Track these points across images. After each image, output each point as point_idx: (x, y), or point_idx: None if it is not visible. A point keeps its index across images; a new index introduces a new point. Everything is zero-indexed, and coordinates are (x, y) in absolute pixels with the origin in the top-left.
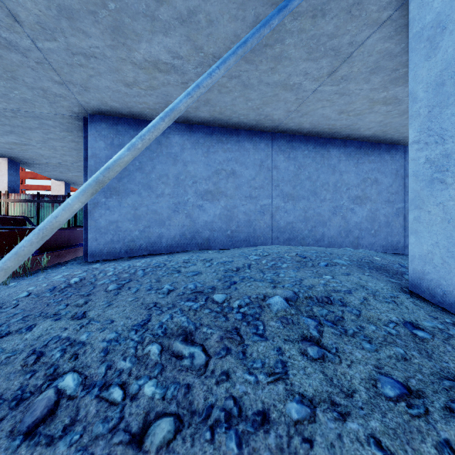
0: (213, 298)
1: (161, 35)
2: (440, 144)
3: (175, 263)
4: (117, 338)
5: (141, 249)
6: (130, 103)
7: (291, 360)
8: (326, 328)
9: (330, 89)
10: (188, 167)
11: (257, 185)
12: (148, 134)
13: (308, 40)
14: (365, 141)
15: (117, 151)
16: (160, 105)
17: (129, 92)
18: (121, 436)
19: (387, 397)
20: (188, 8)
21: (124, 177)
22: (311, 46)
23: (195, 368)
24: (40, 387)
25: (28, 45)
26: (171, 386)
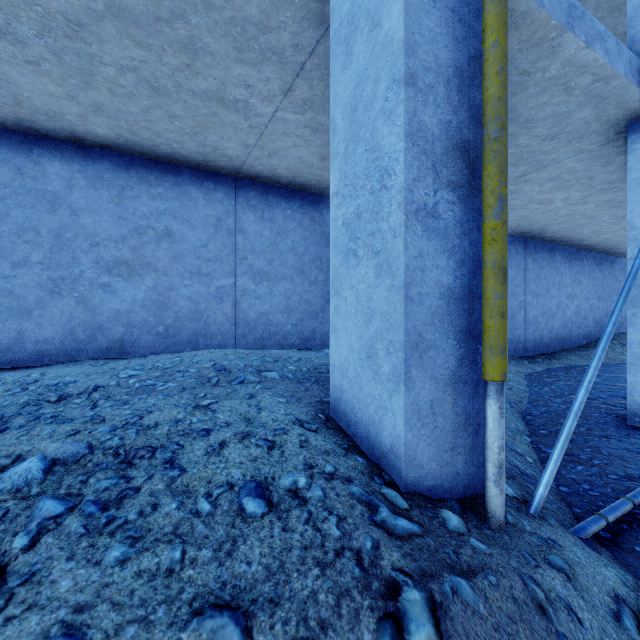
0: None
1: None
2: (354, 198)
3: None
4: None
5: None
6: None
7: None
8: (68, 523)
9: (296, 119)
10: (80, 218)
11: (211, 256)
12: None
13: (228, 25)
14: None
15: None
16: (3, 100)
17: None
18: None
19: None
20: None
21: None
22: (236, 38)
23: None
24: None
25: None
26: None
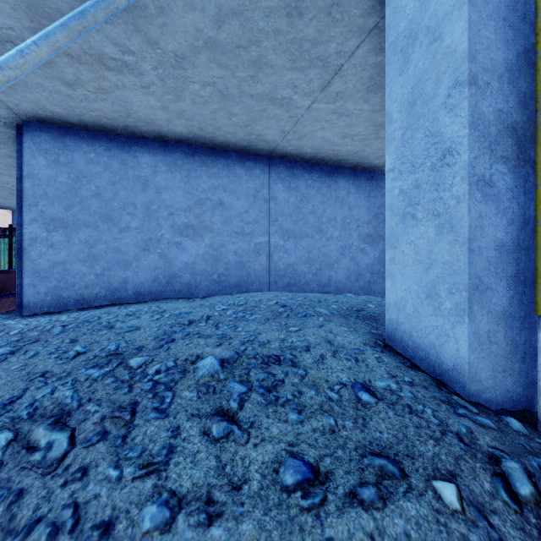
0: (129, 362)
1: None
2: (412, 173)
3: (114, 316)
4: None
5: (99, 298)
6: (78, 109)
7: (184, 443)
8: (253, 397)
9: (327, 108)
10: (162, 195)
11: (251, 220)
12: None
13: (289, 44)
14: (377, 172)
15: (64, 171)
16: (119, 114)
17: (72, 93)
18: None
19: (284, 485)
20: None
21: (75, 205)
22: (293, 52)
23: (46, 464)
24: None
25: None
26: None
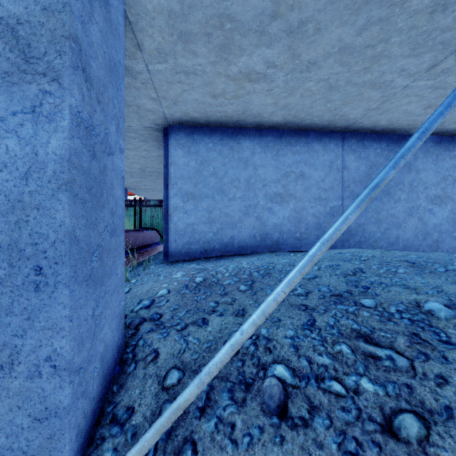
0: (362, 302)
1: (264, 48)
2: None
3: (281, 266)
4: (296, 335)
5: (215, 250)
6: (210, 112)
7: None
8: None
9: (424, 84)
10: (258, 171)
11: (326, 187)
12: (409, 153)
13: (417, 36)
14: (445, 136)
15: (193, 158)
16: (237, 112)
17: (213, 102)
18: (372, 426)
19: None
20: (300, 20)
21: (200, 182)
22: (417, 42)
23: (402, 369)
24: (256, 374)
25: (141, 69)
26: (388, 384)
